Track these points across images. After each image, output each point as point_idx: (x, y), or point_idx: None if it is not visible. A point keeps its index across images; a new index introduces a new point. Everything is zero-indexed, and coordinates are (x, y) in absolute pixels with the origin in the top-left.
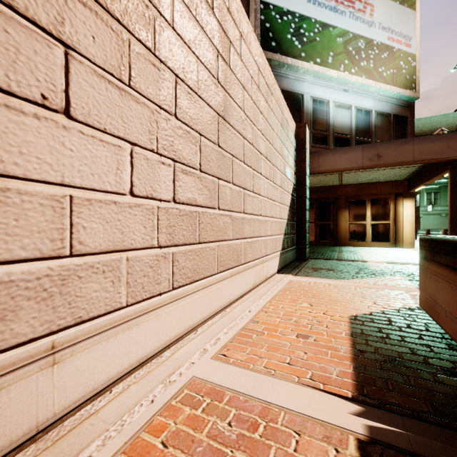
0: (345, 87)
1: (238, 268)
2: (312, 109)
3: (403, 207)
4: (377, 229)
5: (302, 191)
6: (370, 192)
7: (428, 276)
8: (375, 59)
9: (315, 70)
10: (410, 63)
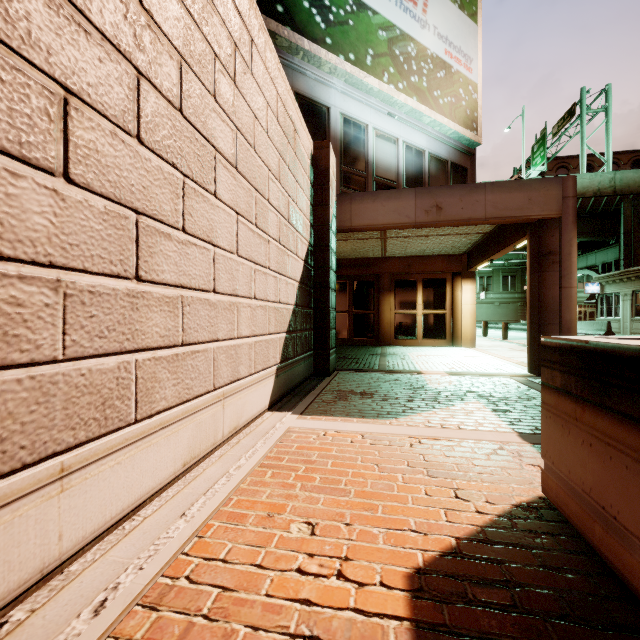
0: (390, 109)
1: (104, 440)
2: (343, 133)
3: (461, 291)
4: (430, 321)
5: (324, 257)
6: (422, 269)
7: (578, 438)
8: (430, 77)
9: (347, 70)
10: (471, 94)
